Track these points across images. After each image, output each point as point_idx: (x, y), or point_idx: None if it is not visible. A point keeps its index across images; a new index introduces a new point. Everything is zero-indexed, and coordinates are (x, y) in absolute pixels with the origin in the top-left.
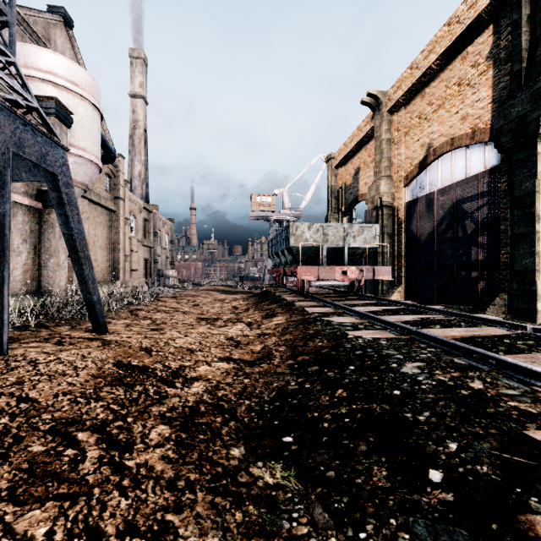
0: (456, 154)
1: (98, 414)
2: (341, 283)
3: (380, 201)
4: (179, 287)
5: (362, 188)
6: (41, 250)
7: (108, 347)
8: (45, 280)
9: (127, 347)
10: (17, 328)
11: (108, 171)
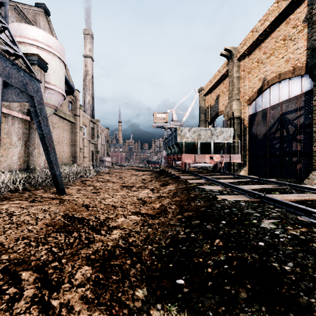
0: (282, 83)
1: (42, 256)
2: (208, 165)
3: (233, 114)
4: (111, 167)
5: (220, 107)
6: (29, 145)
7: (62, 204)
8: (31, 162)
9: (74, 204)
10: (11, 191)
11: (70, 99)
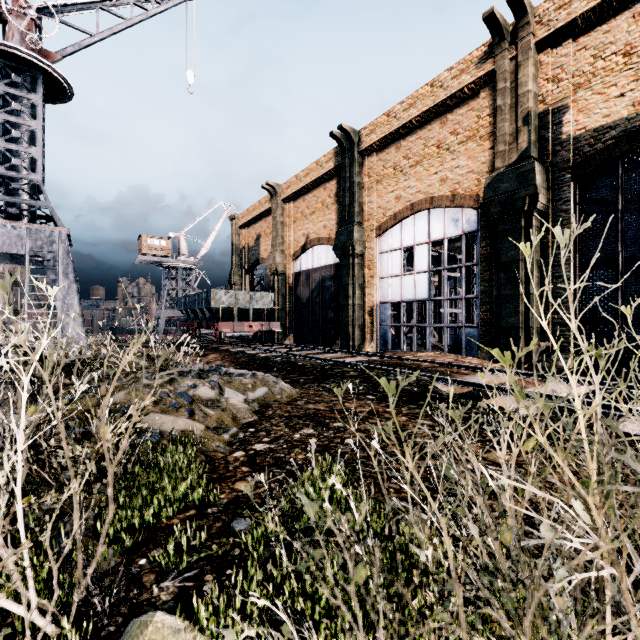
0: (321, 248)
1: None
2: (248, 334)
3: (276, 269)
4: None
5: (263, 252)
6: None
7: None
8: None
9: None
10: None
11: None
